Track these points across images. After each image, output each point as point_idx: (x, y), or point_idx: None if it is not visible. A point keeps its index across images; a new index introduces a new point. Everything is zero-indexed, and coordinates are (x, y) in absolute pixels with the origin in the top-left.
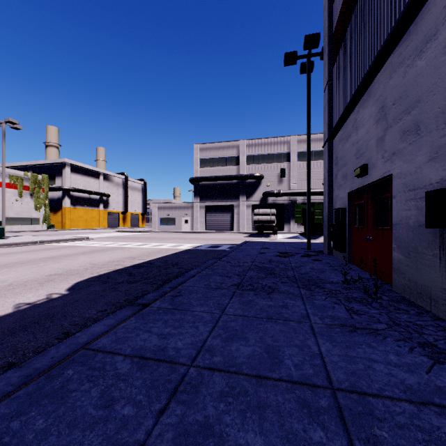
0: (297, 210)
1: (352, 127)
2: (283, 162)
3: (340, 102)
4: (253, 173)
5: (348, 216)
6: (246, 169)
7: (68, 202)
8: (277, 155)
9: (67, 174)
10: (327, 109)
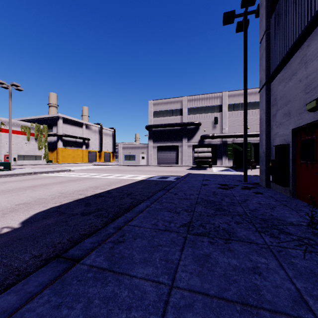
0: (229, 149)
1: (299, 64)
2: (216, 112)
3: (280, 45)
4: (193, 121)
5: (292, 152)
6: (187, 118)
7: (61, 144)
8: (212, 107)
9: (60, 124)
10: (265, 56)
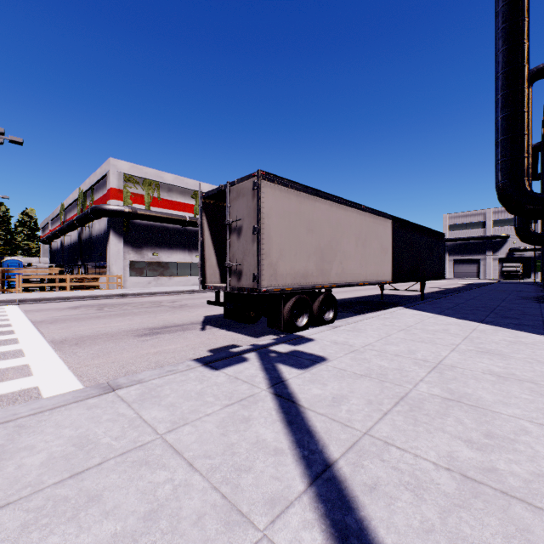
0: (538, 264)
1: None
2: None
3: None
4: (499, 234)
5: None
6: (492, 231)
7: None
8: None
9: None
10: None
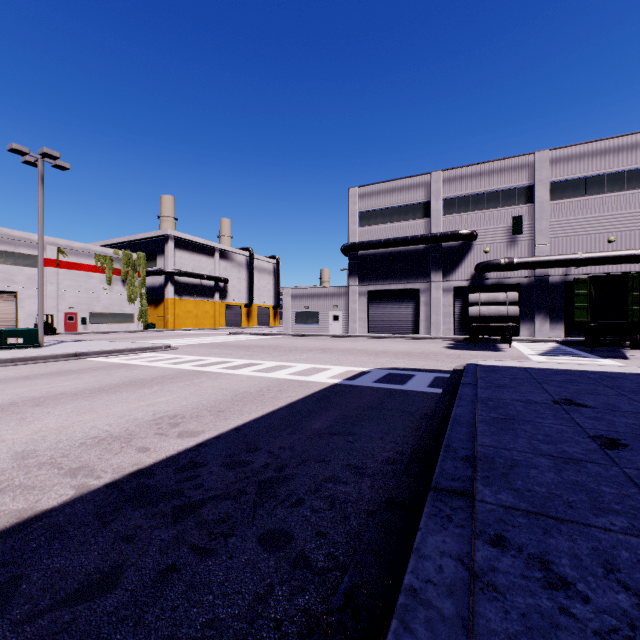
0: (579, 293)
1: None
2: (518, 205)
3: None
4: (456, 230)
5: None
6: (442, 224)
7: (172, 291)
8: (506, 192)
9: (170, 251)
10: None
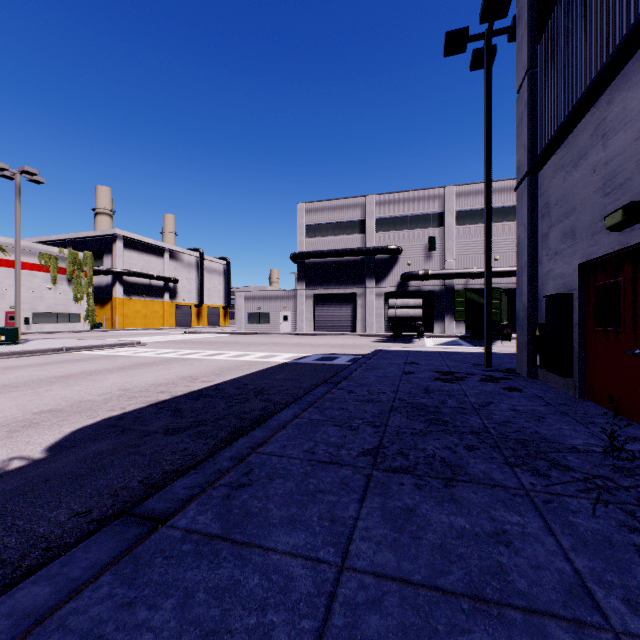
0: (459, 301)
1: (592, 137)
2: (432, 228)
3: (556, 99)
4: (386, 245)
5: (579, 308)
6: (375, 239)
7: (120, 291)
8: (423, 216)
9: (118, 251)
10: (527, 118)
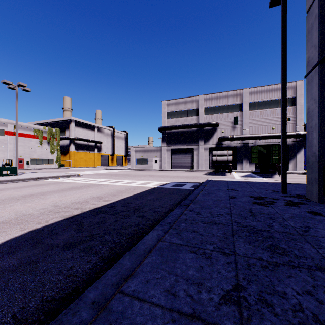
0: (254, 151)
1: None
2: (236, 112)
3: None
4: (210, 122)
5: None
6: (204, 119)
7: (73, 148)
8: (231, 105)
9: (72, 128)
10: (317, 26)
